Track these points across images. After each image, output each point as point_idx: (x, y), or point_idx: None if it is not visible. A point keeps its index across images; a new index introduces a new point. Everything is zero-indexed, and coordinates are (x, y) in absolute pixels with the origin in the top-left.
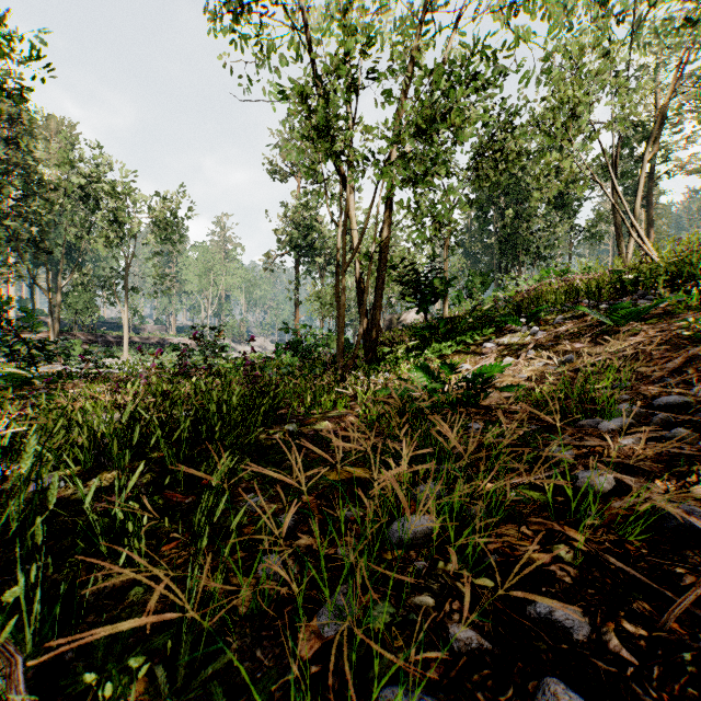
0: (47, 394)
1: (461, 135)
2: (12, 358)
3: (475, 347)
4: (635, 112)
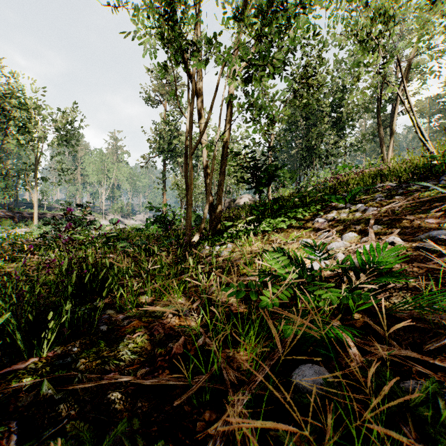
0: None
1: (300, 21)
2: None
3: (306, 222)
4: (382, 72)
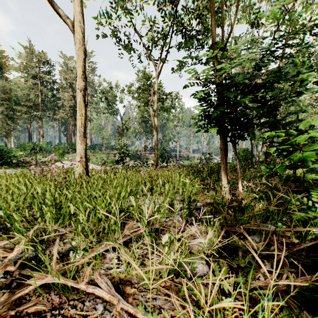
0: (180, 168)
1: (295, 85)
2: (163, 161)
3: None
4: None
